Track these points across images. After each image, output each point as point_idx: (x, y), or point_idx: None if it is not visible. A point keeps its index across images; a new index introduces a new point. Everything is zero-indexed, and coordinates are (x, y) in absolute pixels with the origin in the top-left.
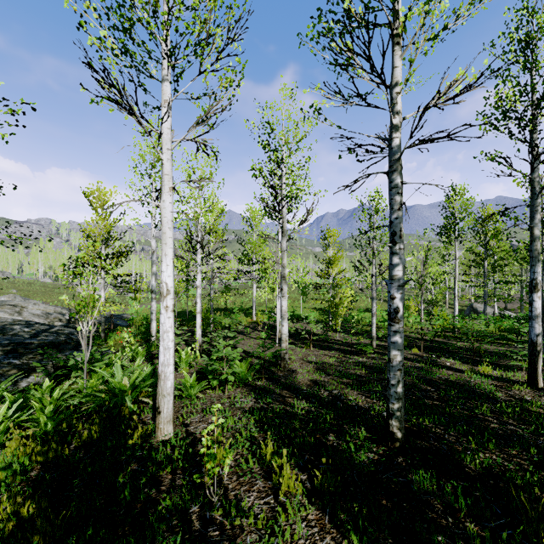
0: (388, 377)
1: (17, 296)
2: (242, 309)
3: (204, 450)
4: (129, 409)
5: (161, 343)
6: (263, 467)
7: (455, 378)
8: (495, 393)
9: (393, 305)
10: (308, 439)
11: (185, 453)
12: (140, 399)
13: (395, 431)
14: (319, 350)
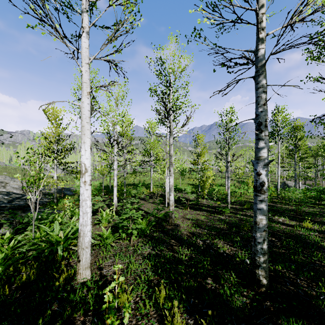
0: (255, 236)
1: (7, 176)
2: (144, 184)
3: (106, 306)
4: (59, 256)
5: (81, 209)
6: (158, 310)
7: (289, 231)
8: (321, 243)
9: (260, 180)
10: (192, 284)
11: (97, 295)
12: (70, 247)
13: (261, 279)
14: (193, 211)
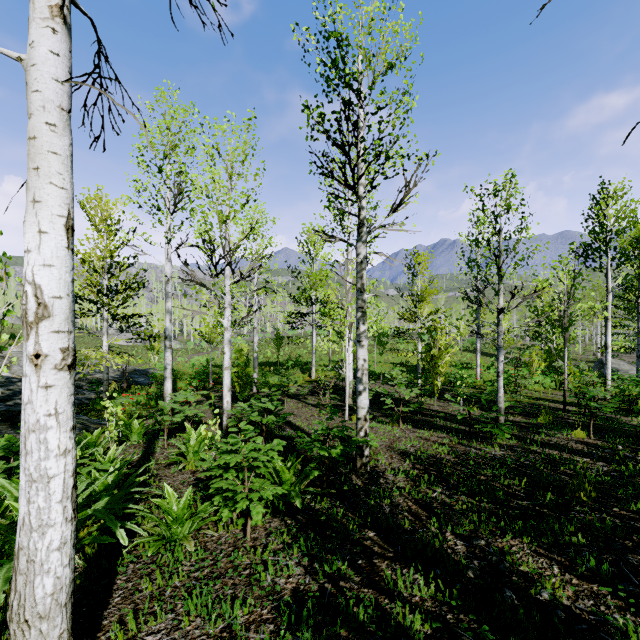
0: None
1: None
2: (299, 364)
3: None
4: None
5: (23, 463)
6: None
7: None
8: None
9: None
10: None
11: None
12: None
13: None
14: (413, 429)
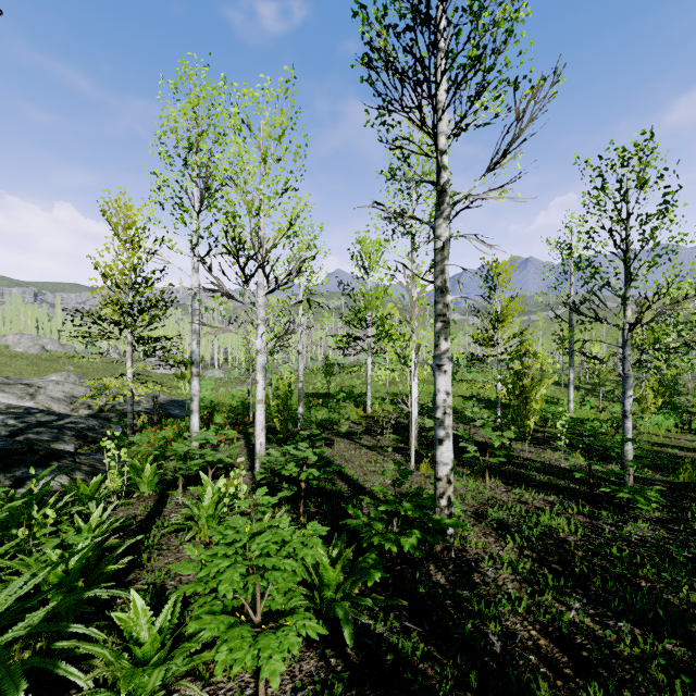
0: None
1: (71, 374)
2: (352, 396)
3: None
4: None
5: None
6: None
7: None
8: None
9: None
10: None
11: None
12: None
13: None
14: (505, 487)
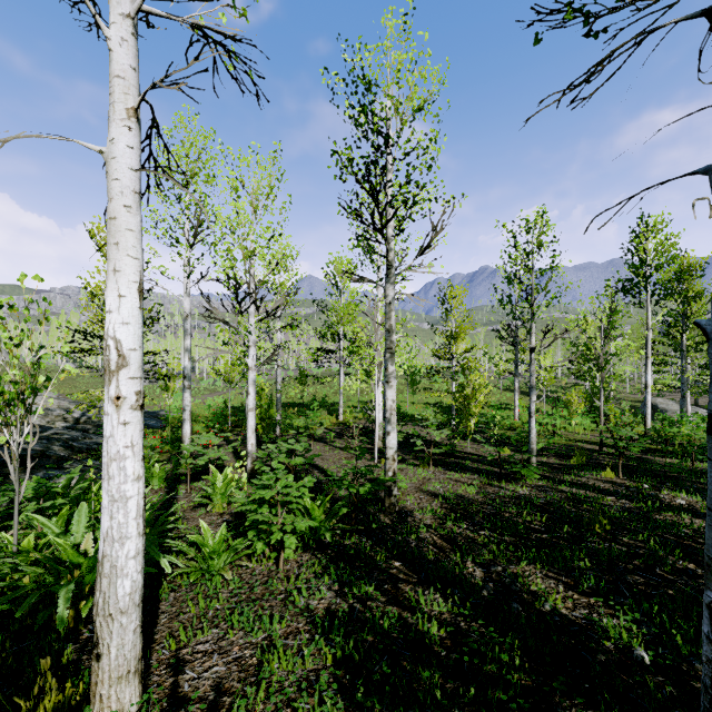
0: None
1: None
2: (325, 405)
3: None
4: (57, 623)
5: (106, 486)
6: None
7: None
8: None
9: None
10: None
11: None
12: None
13: None
14: (444, 471)
